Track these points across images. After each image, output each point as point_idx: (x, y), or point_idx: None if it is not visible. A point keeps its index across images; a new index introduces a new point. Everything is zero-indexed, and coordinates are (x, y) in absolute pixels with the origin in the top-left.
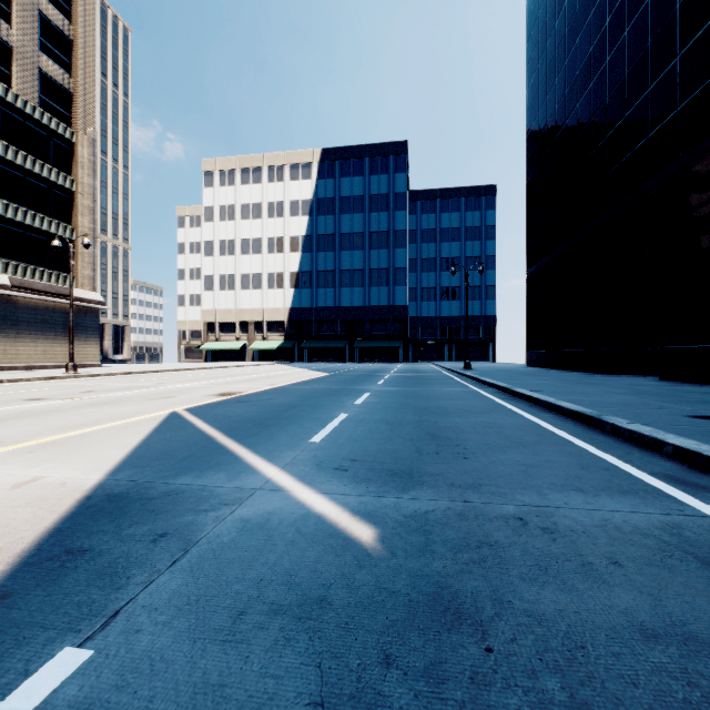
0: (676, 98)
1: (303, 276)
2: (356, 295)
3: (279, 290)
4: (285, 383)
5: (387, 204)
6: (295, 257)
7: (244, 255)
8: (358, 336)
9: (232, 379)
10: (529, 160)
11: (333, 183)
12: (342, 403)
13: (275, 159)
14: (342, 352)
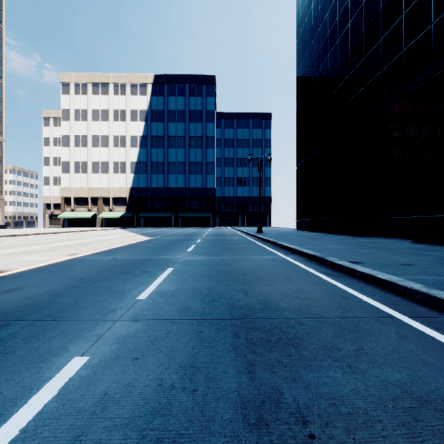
0: (430, 15)
1: (140, 165)
2: (180, 180)
3: (122, 174)
4: (92, 251)
5: (201, 118)
6: (134, 151)
7: (95, 147)
8: (181, 209)
9: (42, 247)
10: (299, 87)
11: (163, 100)
12: (116, 299)
13: (119, 78)
14: (169, 220)
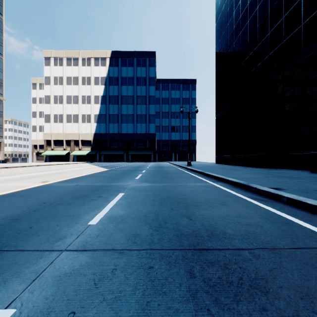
0: None
1: (101, 117)
2: (129, 127)
3: (88, 123)
4: (61, 179)
5: (145, 82)
6: (97, 107)
7: (68, 104)
8: (131, 148)
9: (23, 176)
10: (217, 58)
11: (117, 69)
12: (69, 224)
13: (86, 54)
14: (122, 156)
